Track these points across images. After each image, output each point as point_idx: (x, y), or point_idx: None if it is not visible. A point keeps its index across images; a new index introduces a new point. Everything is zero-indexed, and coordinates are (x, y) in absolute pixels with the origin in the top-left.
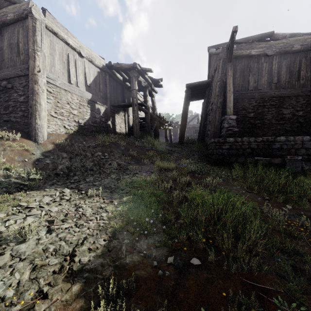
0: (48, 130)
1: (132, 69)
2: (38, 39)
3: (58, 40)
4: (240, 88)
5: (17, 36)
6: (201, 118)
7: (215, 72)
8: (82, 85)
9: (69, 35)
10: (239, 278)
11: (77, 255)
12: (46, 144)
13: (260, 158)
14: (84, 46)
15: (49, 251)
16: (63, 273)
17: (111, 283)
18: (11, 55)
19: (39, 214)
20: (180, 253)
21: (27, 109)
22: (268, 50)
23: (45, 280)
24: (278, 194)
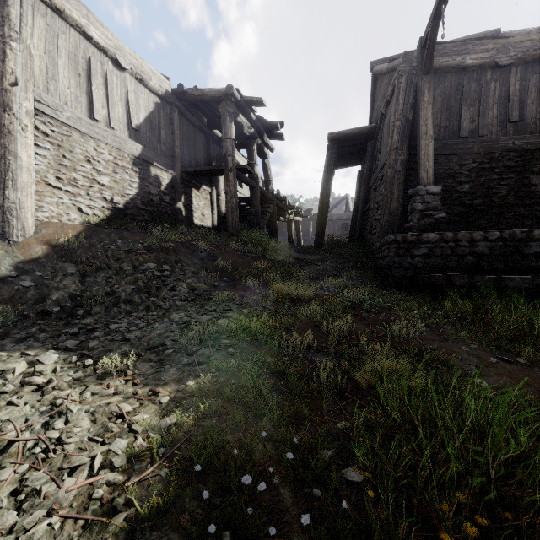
0: (40, 215)
1: (224, 99)
2: (12, 13)
3: (66, 27)
4: (442, 134)
5: None
6: (357, 199)
7: (387, 106)
8: (120, 126)
9: (92, 21)
10: None
11: None
12: (31, 244)
13: (509, 276)
14: (127, 49)
15: None
16: None
17: None
18: None
19: None
20: None
21: None
22: (501, 55)
23: None
24: None
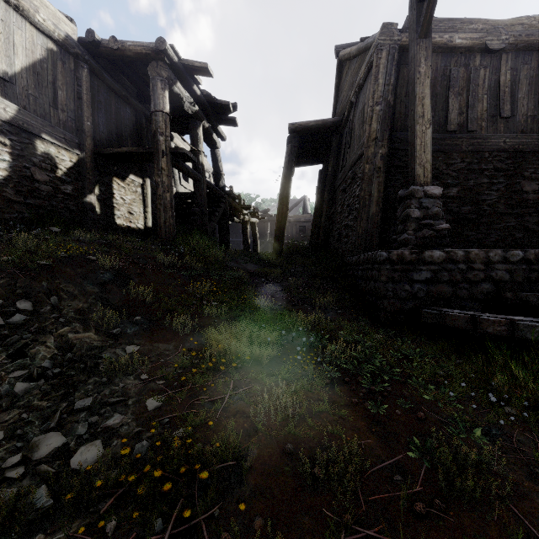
0: None
1: (154, 58)
2: None
3: None
4: None
5: None
6: (320, 201)
7: (358, 93)
8: None
9: None
10: None
11: None
12: None
13: None
14: None
15: None
16: None
17: None
18: None
19: None
20: None
21: None
22: (492, 37)
23: None
24: None
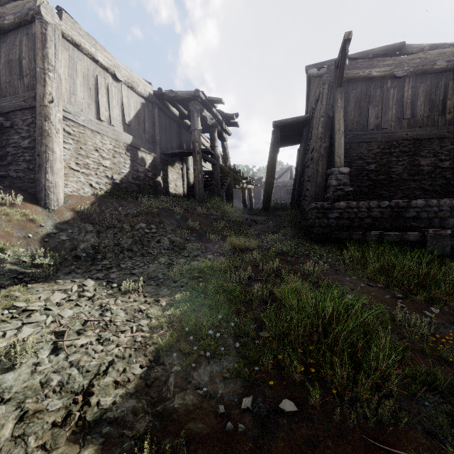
0: (66, 190)
1: (193, 99)
2: (49, 52)
3: (81, 55)
4: (355, 127)
5: (19, 48)
6: (296, 172)
7: (316, 103)
8: (118, 123)
9: (98, 48)
10: (361, 436)
11: (94, 393)
12: (62, 211)
13: (387, 233)
14: (121, 65)
15: (50, 386)
16: (69, 426)
17: (146, 445)
18: (10, 77)
19: (42, 320)
20: (263, 391)
21: (34, 158)
22: (398, 69)
23: (38, 439)
24: (417, 290)
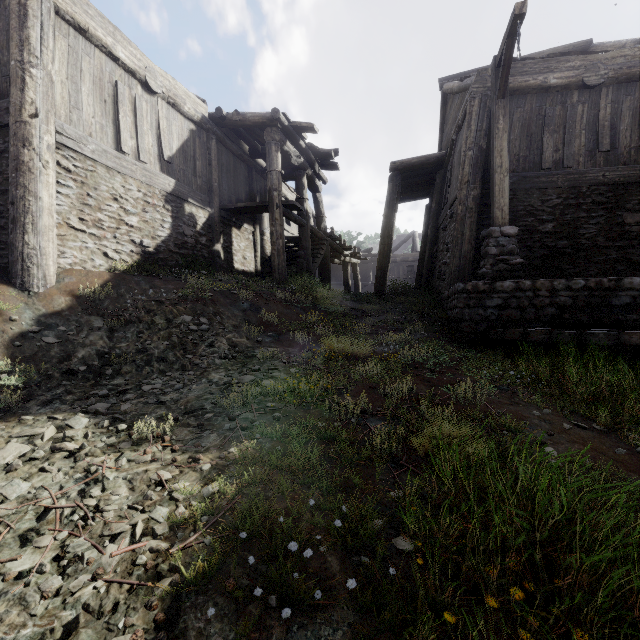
0: (62, 262)
1: (269, 125)
2: (32, 36)
3: (90, 47)
4: (522, 165)
5: None
6: (425, 238)
7: (458, 132)
8: (151, 159)
9: (119, 39)
10: None
11: None
12: (53, 294)
13: (591, 331)
14: (158, 69)
15: None
16: None
17: None
18: None
19: None
20: None
21: (7, 208)
22: (590, 73)
23: None
24: None
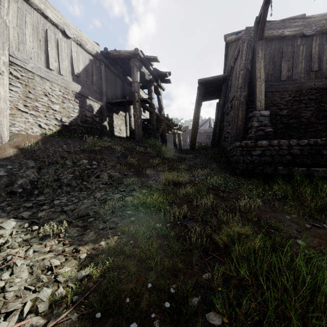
0: (13, 129)
1: (133, 57)
2: None
3: (31, 9)
4: (270, 79)
5: None
6: (216, 120)
7: (234, 62)
8: (67, 73)
9: (48, 6)
10: None
11: None
12: (6, 147)
13: (315, 168)
14: (71, 25)
15: None
16: None
17: None
18: None
19: None
20: None
21: None
22: (307, 29)
23: None
24: None
